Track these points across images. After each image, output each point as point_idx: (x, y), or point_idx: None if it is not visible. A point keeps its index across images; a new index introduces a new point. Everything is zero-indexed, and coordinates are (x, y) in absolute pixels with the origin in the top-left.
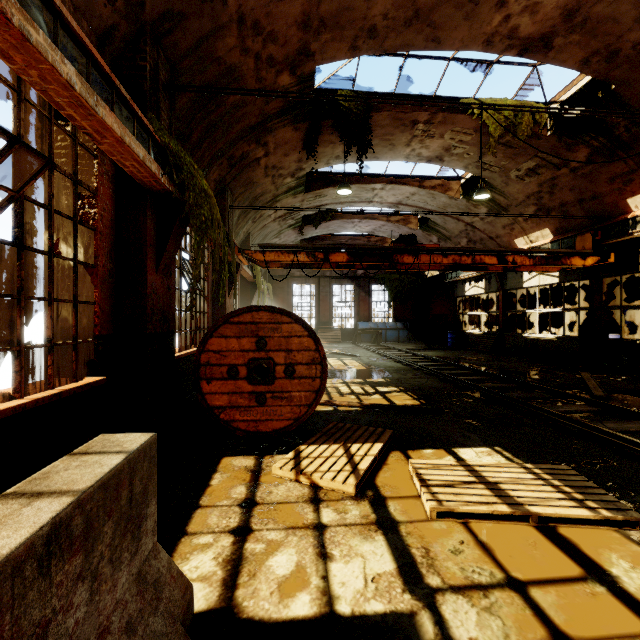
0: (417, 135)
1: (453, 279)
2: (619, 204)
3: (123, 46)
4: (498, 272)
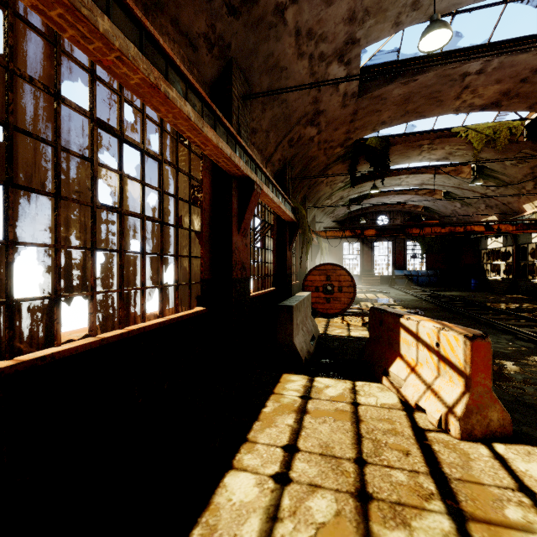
0: (424, 150)
1: (477, 235)
2: None
3: (279, 172)
4: None
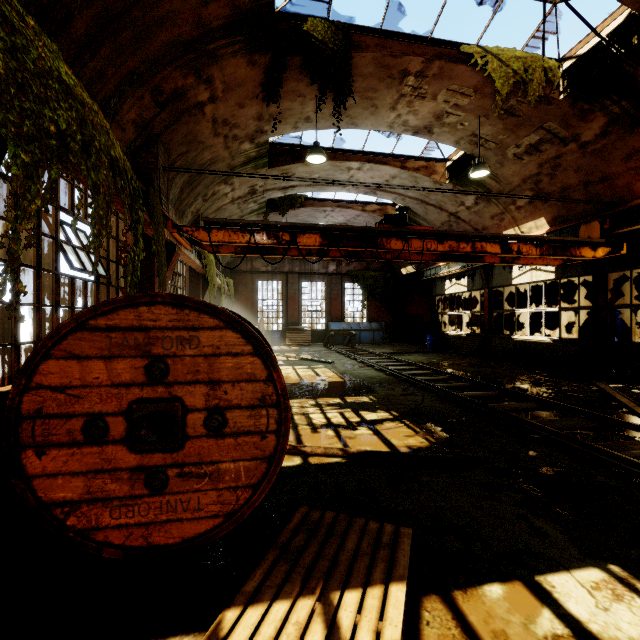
0: (405, 94)
1: (432, 276)
2: (633, 186)
3: None
4: (483, 268)
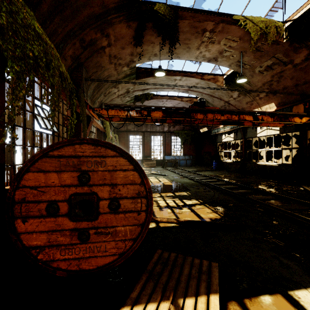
0: (204, 41)
1: (216, 133)
2: None
3: None
4: (242, 128)
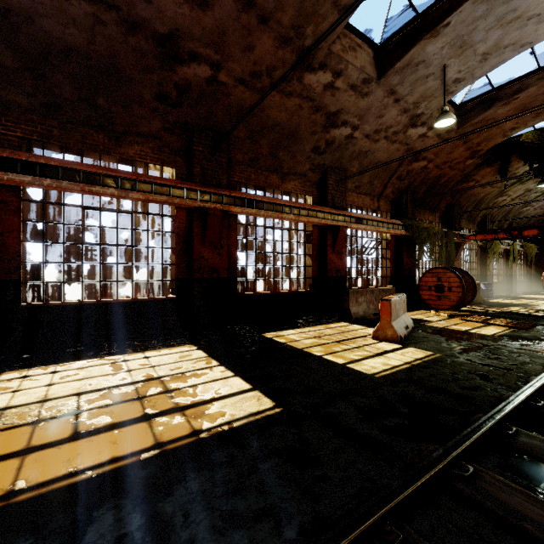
0: None
1: None
2: None
3: (397, 198)
4: None
